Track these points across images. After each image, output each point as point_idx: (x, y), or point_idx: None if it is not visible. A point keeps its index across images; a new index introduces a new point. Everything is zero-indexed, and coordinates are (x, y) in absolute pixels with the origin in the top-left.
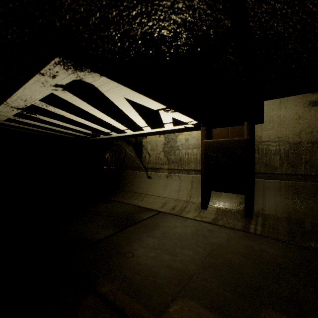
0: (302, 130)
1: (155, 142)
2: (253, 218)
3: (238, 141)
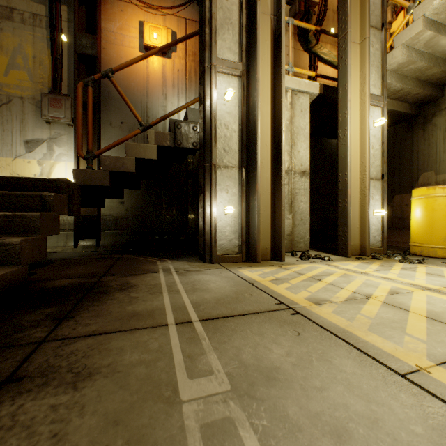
0: (119, 212)
1: None
2: (100, 247)
3: (94, 215)
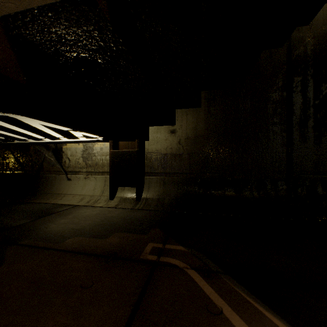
0: (168, 147)
1: (75, 149)
2: (140, 201)
3: (132, 152)
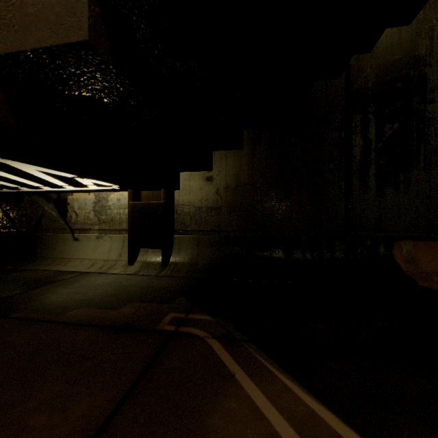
0: (203, 198)
1: (84, 200)
2: (168, 266)
3: (157, 204)
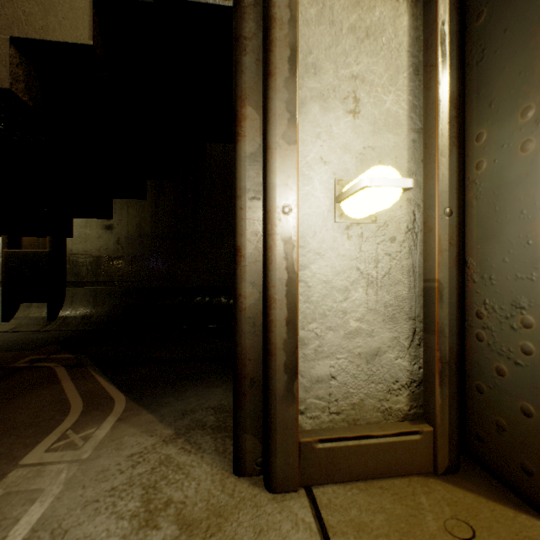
0: (102, 247)
1: None
2: (55, 321)
3: (42, 253)
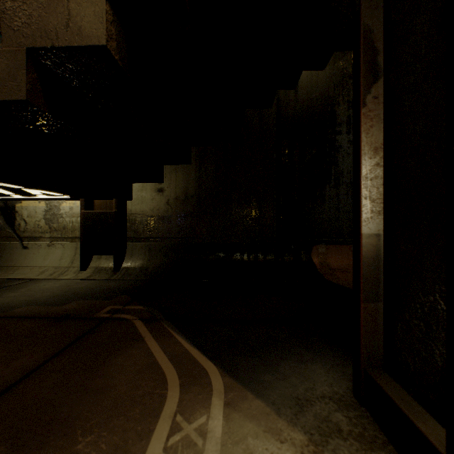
0: (155, 208)
1: (34, 209)
2: (120, 271)
3: (109, 213)
